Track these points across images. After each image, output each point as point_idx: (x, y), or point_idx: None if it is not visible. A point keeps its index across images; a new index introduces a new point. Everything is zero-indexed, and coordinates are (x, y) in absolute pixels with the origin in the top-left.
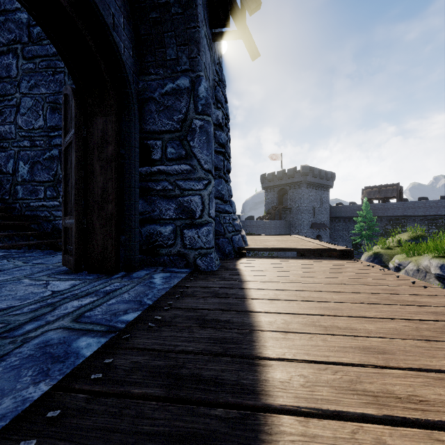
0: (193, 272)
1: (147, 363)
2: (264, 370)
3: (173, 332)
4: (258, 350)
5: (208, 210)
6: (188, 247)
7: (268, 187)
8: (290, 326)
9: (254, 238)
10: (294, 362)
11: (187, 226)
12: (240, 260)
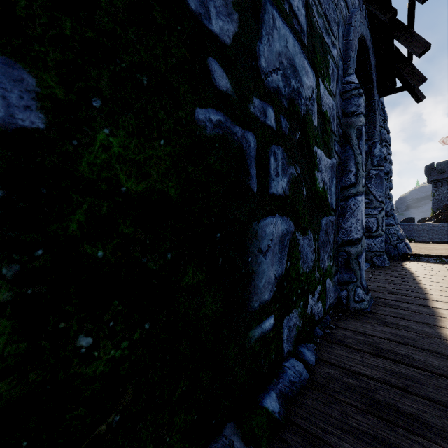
0: (370, 266)
1: (376, 288)
2: (429, 295)
3: (380, 284)
4: (425, 292)
5: (381, 227)
6: (367, 250)
7: (437, 180)
8: (445, 290)
9: (418, 245)
10: (444, 296)
11: (365, 237)
12: (406, 262)
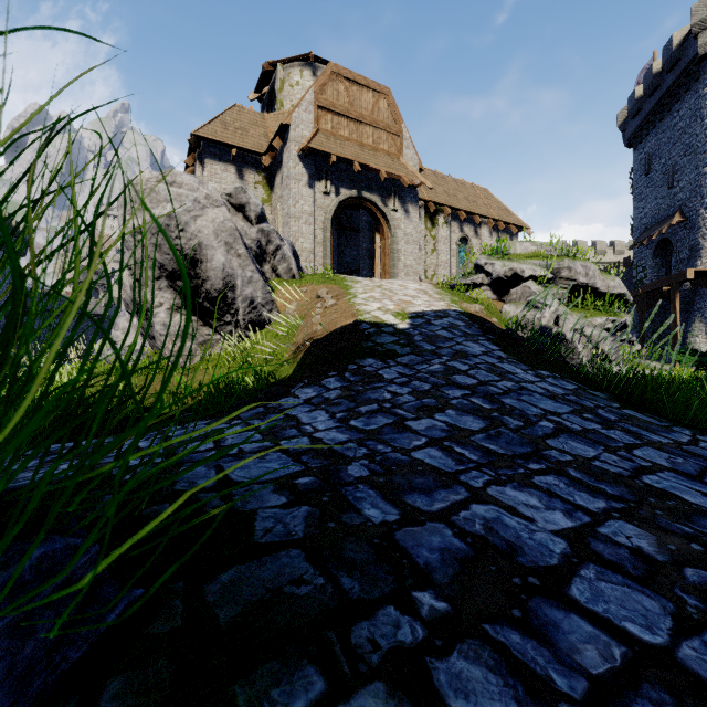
0: None
1: None
2: None
3: None
4: None
5: None
6: None
7: None
8: None
9: None
10: None
11: None
12: None
